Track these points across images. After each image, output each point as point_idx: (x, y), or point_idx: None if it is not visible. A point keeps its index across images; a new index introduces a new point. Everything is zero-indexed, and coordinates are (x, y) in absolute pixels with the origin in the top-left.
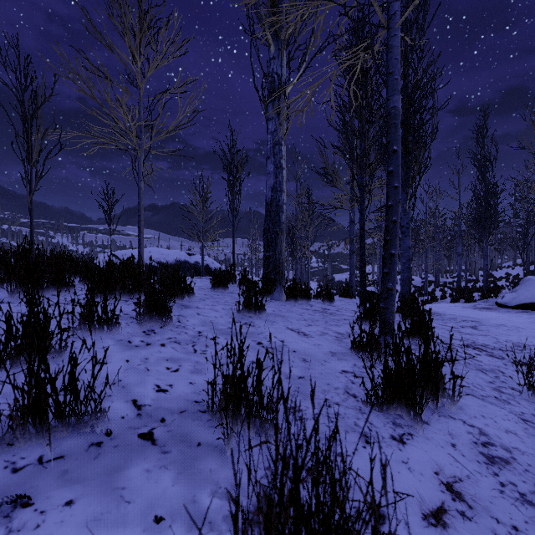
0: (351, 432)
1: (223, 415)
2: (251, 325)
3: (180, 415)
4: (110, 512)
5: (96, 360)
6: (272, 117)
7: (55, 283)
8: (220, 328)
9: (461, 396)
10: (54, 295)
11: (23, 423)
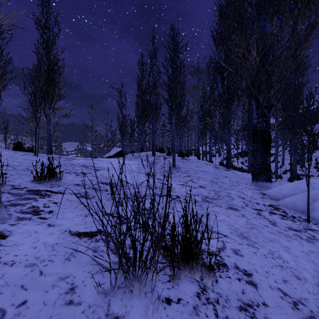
0: None
1: None
2: None
3: None
4: None
5: None
6: None
7: None
8: None
9: None
10: None
11: None
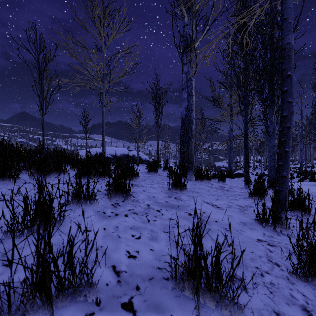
0: (292, 305)
1: (185, 286)
2: (179, 199)
3: (149, 282)
4: None
5: (88, 241)
6: (185, 63)
7: (56, 170)
8: (160, 201)
9: None
10: (56, 177)
11: (32, 297)
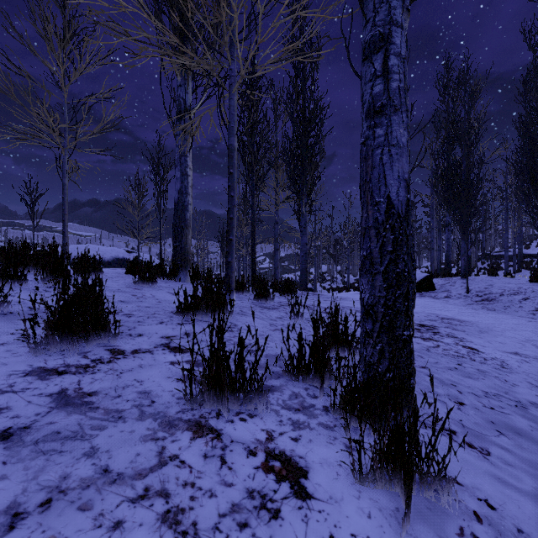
0: (155, 321)
1: None
2: (138, 289)
3: None
4: (9, 325)
5: (4, 277)
6: (179, 133)
7: None
8: (111, 289)
9: (233, 311)
10: None
11: None
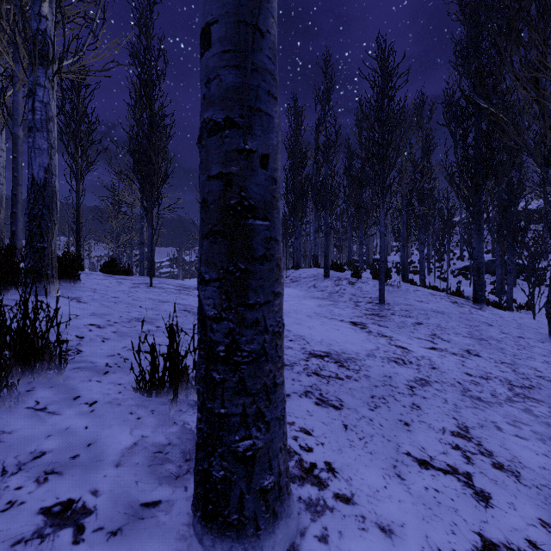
0: None
1: None
2: None
3: None
4: None
5: None
6: None
7: None
8: None
9: None
10: None
11: None
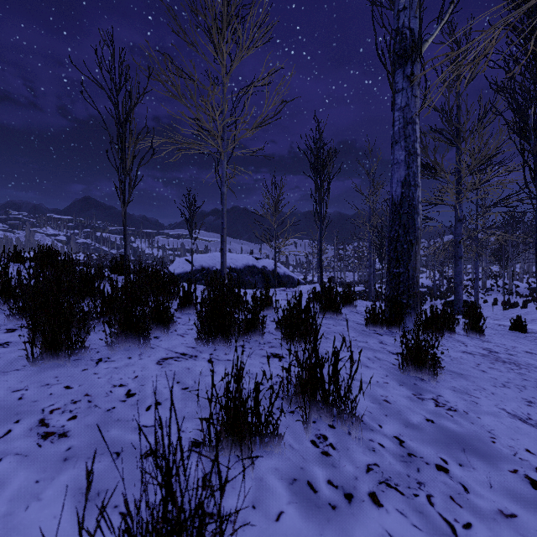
0: None
1: None
2: (449, 408)
3: None
4: None
5: None
6: (401, 88)
7: (156, 320)
8: (415, 421)
9: None
10: (156, 338)
11: None
